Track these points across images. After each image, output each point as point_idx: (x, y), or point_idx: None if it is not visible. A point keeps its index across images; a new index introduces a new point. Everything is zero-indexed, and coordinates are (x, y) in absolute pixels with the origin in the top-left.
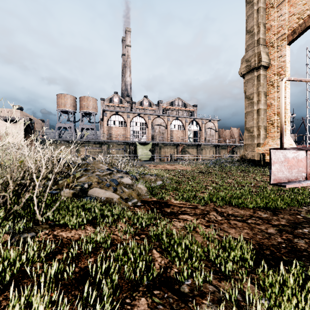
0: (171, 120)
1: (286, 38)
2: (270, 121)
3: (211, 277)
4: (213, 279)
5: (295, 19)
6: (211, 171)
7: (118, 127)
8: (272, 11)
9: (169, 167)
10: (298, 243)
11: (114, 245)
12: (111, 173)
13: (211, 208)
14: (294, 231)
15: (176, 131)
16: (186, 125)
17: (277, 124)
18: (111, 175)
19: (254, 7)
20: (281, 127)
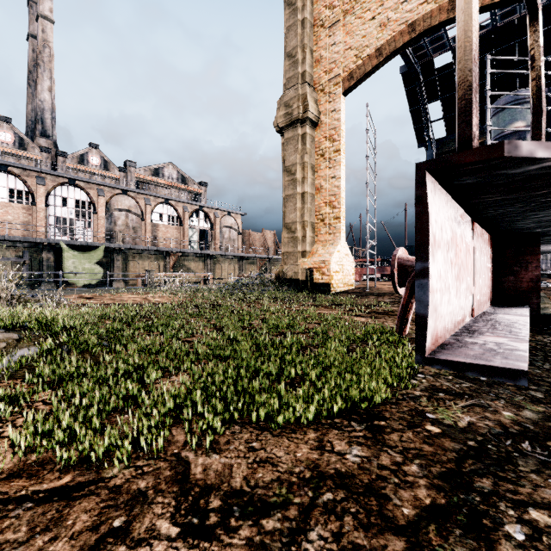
0: (154, 203)
1: (341, 84)
2: (319, 216)
3: None
4: None
5: (353, 56)
6: (222, 304)
7: (9, 204)
8: (323, 34)
9: (129, 298)
10: None
11: None
12: None
13: (168, 465)
14: None
15: (165, 228)
16: (185, 217)
17: (330, 220)
18: None
19: (297, 14)
20: (469, 51)
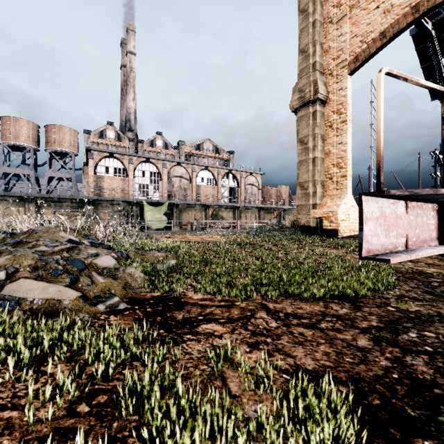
0: (198, 170)
1: (347, 66)
2: (328, 175)
3: None
4: None
5: (358, 42)
6: (254, 243)
7: (114, 177)
8: (331, 28)
9: (192, 238)
10: (416, 366)
11: None
12: (74, 248)
13: (258, 304)
14: (397, 338)
15: (205, 187)
16: (219, 179)
17: (337, 178)
18: (72, 251)
19: (308, 18)
20: (379, 154)
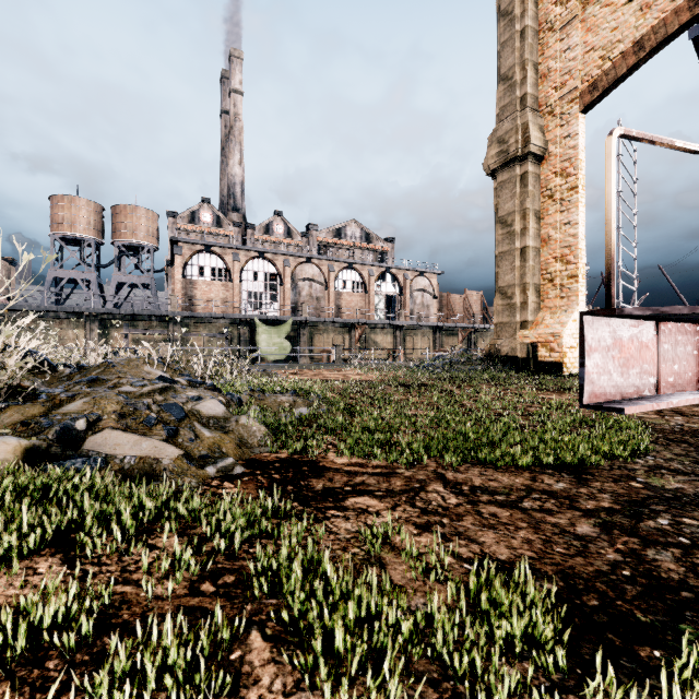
0: (338, 269)
1: (579, 99)
2: (546, 275)
3: None
4: None
5: (597, 58)
6: (426, 383)
7: (212, 282)
8: (552, 39)
9: (330, 375)
10: (659, 562)
11: (112, 629)
12: (168, 389)
13: (431, 473)
14: (638, 525)
15: (348, 296)
16: (370, 282)
17: (562, 280)
18: (166, 393)
19: (514, 24)
20: (609, 255)
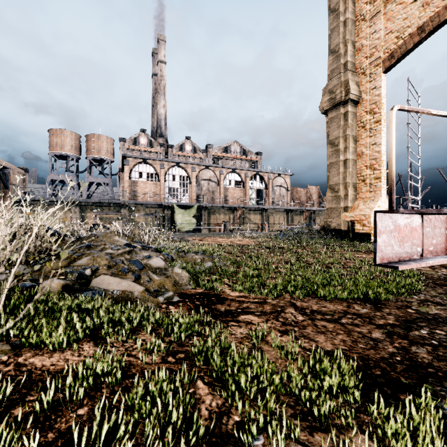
0: (225, 173)
1: (382, 64)
2: (360, 177)
3: (299, 430)
4: (300, 431)
5: (393, 38)
6: (282, 246)
7: (147, 182)
8: (364, 26)
9: (222, 241)
10: (418, 353)
11: (128, 376)
12: (132, 251)
13: (287, 302)
14: (408, 334)
15: (232, 190)
16: (246, 181)
17: (370, 180)
18: (131, 253)
19: (339, 17)
20: (391, 179)
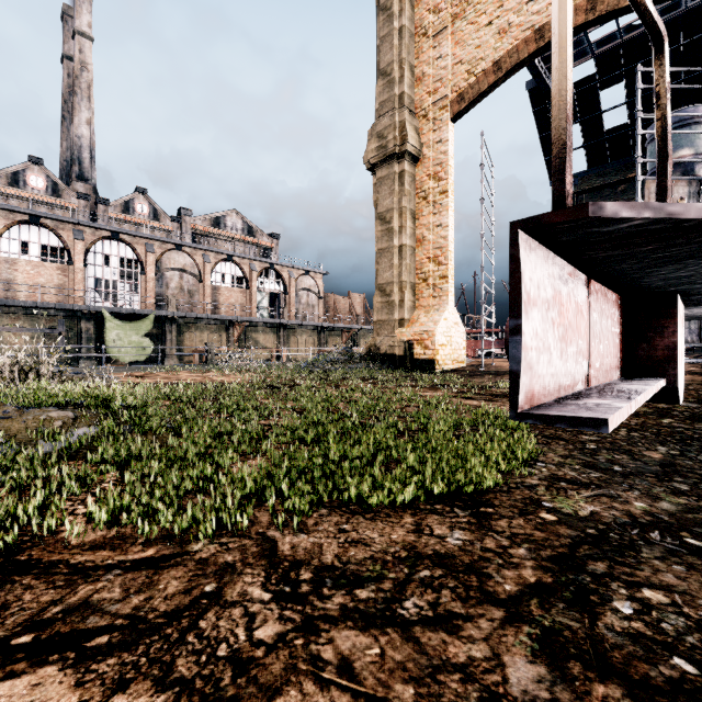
0: (215, 261)
1: (449, 107)
2: (421, 274)
3: None
4: None
5: (464, 72)
6: (300, 383)
7: (42, 264)
8: (426, 45)
9: (188, 377)
10: None
11: None
12: None
13: (253, 542)
14: (598, 632)
15: (227, 291)
16: (252, 278)
17: (434, 280)
18: None
19: (393, 21)
20: (563, 110)
